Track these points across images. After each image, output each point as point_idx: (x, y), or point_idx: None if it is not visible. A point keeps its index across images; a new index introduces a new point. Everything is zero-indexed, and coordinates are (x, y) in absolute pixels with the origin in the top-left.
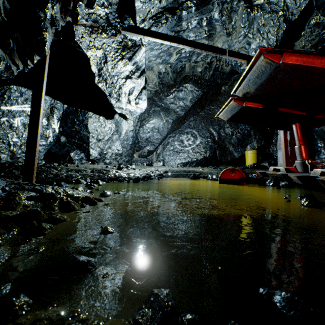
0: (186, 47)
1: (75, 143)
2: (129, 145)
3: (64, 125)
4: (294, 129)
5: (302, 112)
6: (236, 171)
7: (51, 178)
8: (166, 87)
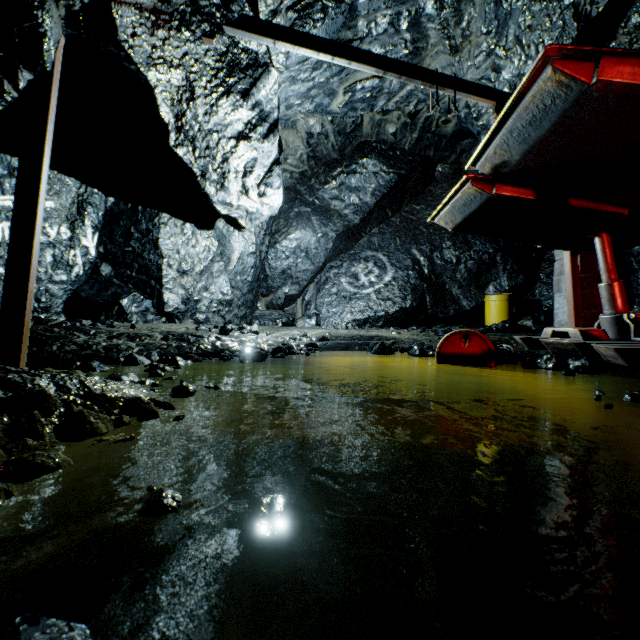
0: (367, 70)
1: (133, 278)
2: (247, 284)
3: (108, 241)
4: (597, 247)
5: (620, 208)
6: (475, 337)
7: (72, 353)
8: (324, 164)
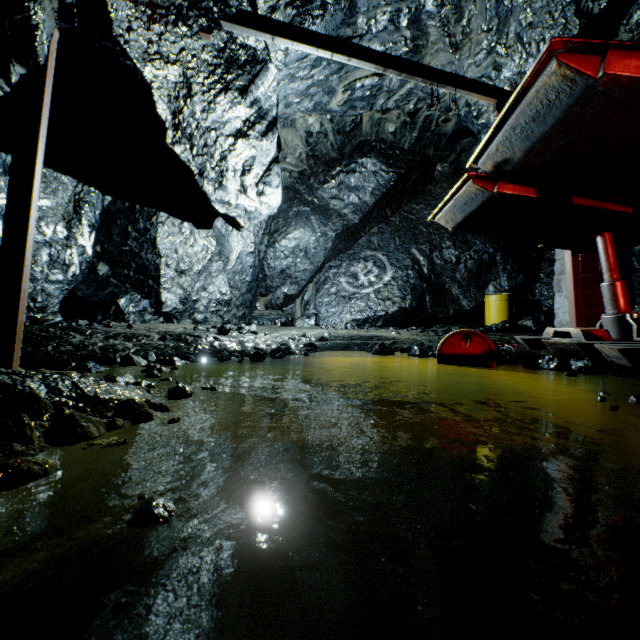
0: (367, 67)
1: (130, 278)
2: (246, 283)
3: (105, 240)
4: (599, 247)
5: (624, 206)
6: (476, 337)
7: (68, 353)
8: (323, 164)
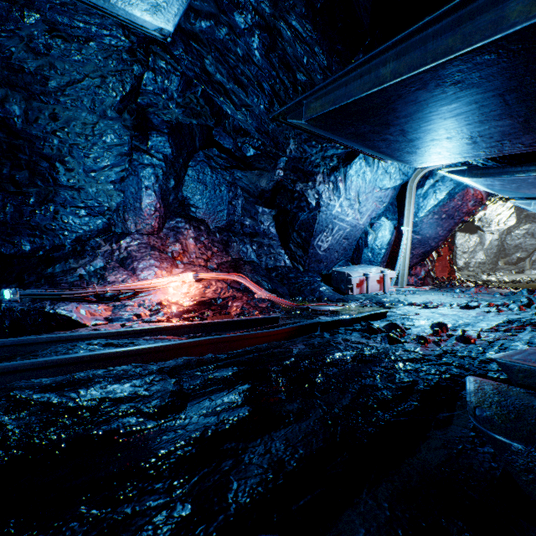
0: None
1: None
2: (493, 253)
3: None
4: None
5: None
6: None
7: None
8: None
